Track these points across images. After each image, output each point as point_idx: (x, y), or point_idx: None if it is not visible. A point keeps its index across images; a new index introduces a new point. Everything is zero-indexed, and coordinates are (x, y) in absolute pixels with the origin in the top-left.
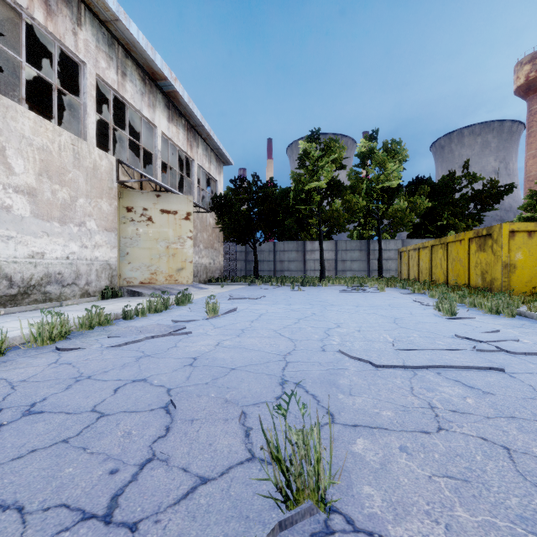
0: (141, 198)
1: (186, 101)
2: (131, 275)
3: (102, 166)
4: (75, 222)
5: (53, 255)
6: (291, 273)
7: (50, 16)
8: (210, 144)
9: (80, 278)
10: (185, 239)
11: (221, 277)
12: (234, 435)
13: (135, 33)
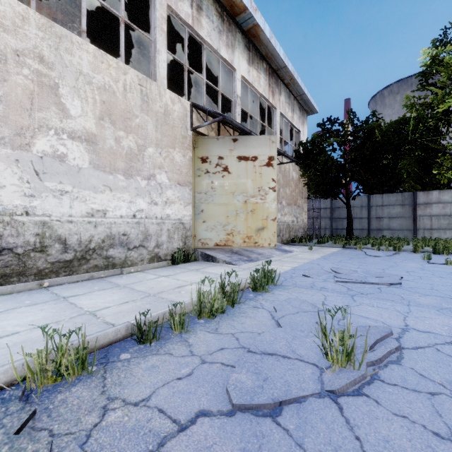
0: (216, 145)
1: (268, 36)
2: (205, 236)
3: (175, 111)
4: (142, 175)
5: (117, 213)
6: (393, 232)
7: None
8: (292, 91)
9: (148, 239)
10: (266, 191)
11: (305, 236)
12: None
13: None
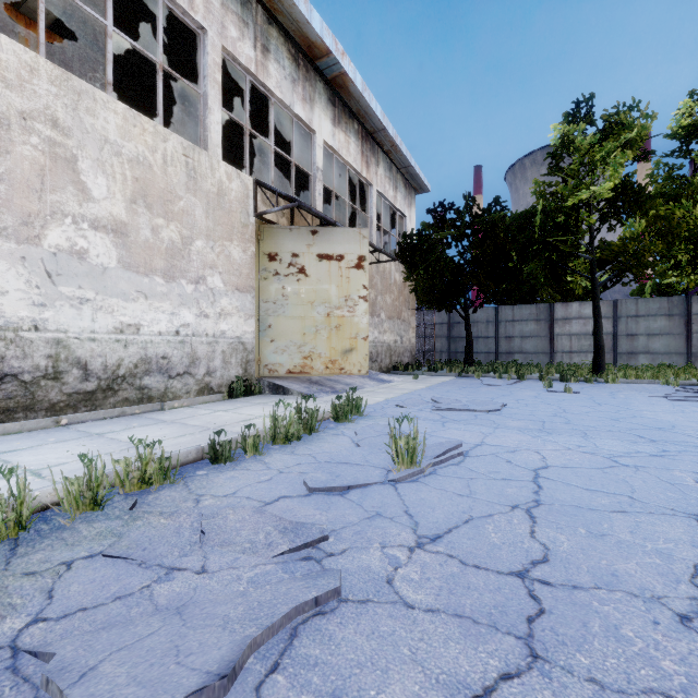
0: (289, 238)
1: (359, 88)
2: (274, 360)
3: (232, 191)
4: (188, 277)
5: (154, 328)
6: (526, 356)
7: None
8: (395, 161)
9: (196, 364)
10: (355, 301)
11: (412, 362)
12: None
13: None
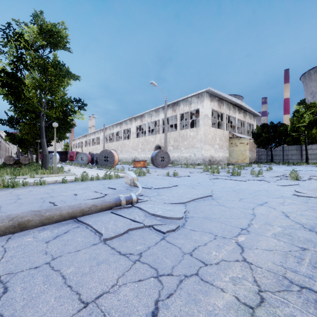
0: (234, 140)
1: (244, 106)
2: (232, 160)
3: (226, 134)
4: (223, 148)
5: (220, 156)
6: (293, 160)
7: (220, 108)
8: (251, 113)
9: (223, 160)
10: (246, 150)
11: (255, 162)
12: (266, 170)
13: (233, 100)
